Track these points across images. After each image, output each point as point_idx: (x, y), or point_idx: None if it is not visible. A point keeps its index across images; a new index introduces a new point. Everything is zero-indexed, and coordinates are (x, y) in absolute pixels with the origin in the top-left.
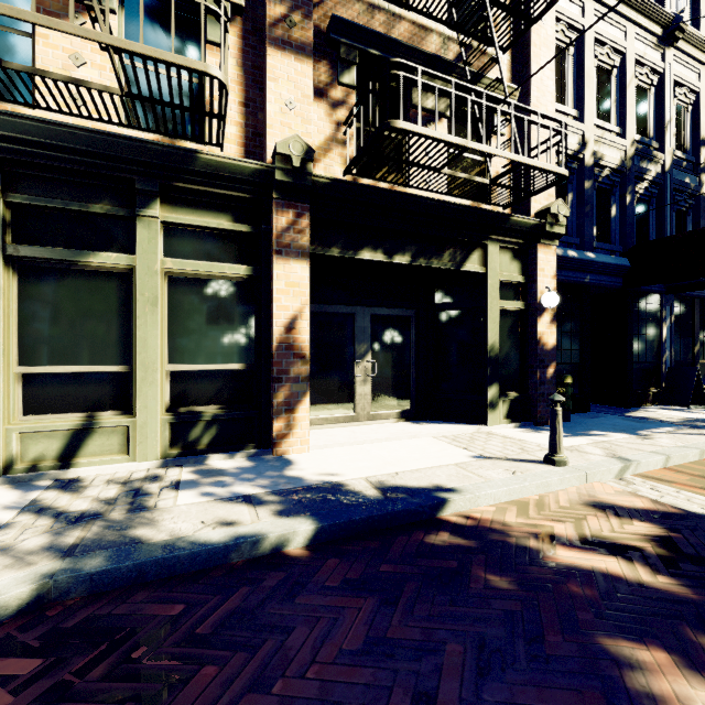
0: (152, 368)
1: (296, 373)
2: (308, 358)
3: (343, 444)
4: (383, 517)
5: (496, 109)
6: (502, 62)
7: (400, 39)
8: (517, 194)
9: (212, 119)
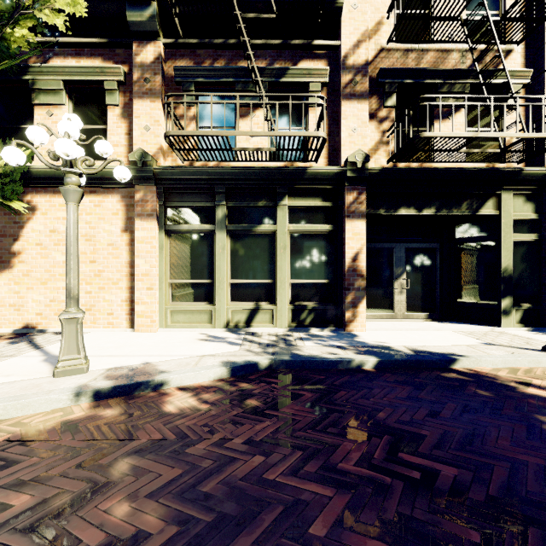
0: (284, 281)
1: (358, 285)
2: (365, 277)
3: (387, 329)
4: (415, 361)
5: (502, 105)
6: (516, 52)
7: (427, 64)
8: (527, 153)
9: (314, 151)
